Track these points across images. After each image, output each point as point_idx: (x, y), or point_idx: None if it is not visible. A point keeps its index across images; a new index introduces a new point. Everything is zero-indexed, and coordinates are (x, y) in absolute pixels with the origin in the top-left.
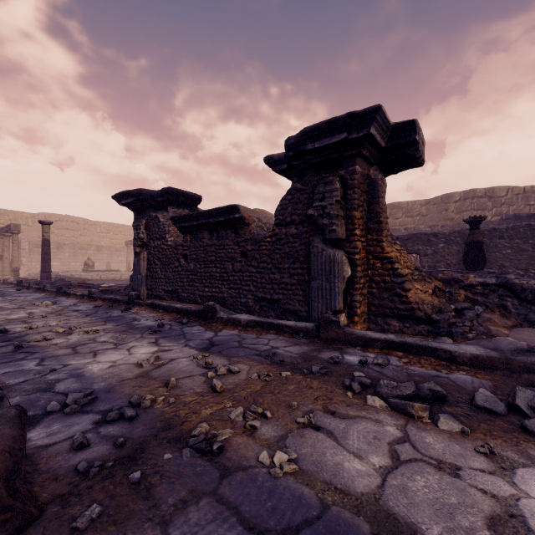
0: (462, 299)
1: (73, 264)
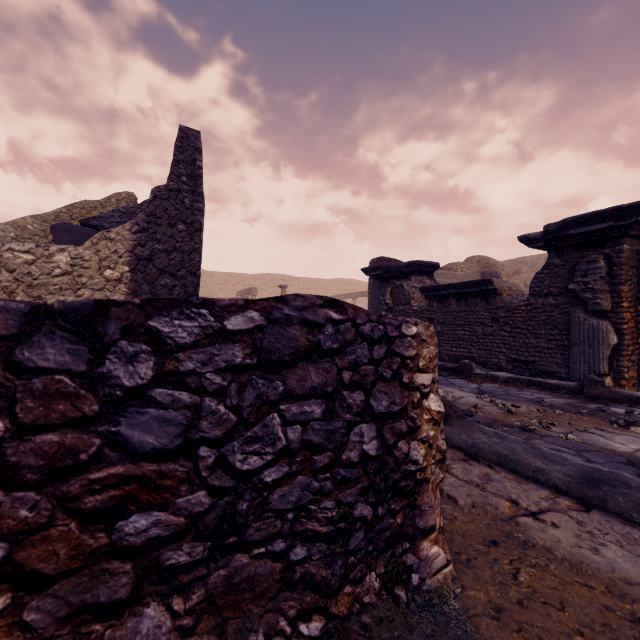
0: None
1: None
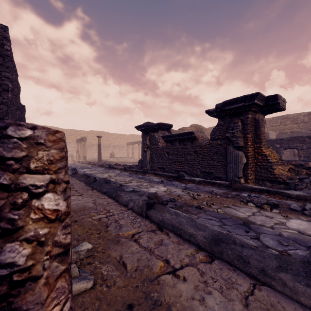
0: (304, 174)
1: (104, 154)
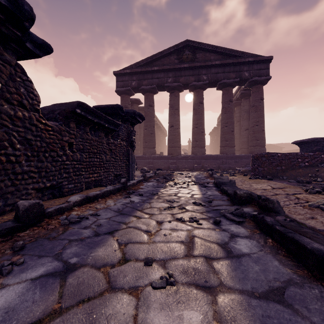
0: None
1: None
